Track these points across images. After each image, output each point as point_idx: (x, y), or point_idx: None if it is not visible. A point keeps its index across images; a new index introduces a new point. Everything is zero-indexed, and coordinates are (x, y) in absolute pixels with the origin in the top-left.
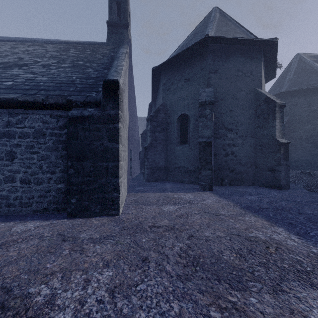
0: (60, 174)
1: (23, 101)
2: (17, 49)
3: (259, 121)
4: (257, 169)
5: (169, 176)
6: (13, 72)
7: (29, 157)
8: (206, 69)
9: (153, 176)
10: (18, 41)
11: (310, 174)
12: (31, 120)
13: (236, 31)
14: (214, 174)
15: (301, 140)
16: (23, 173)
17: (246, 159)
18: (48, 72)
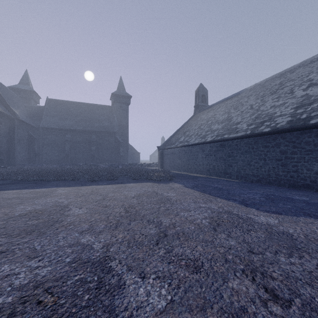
0: None
1: None
2: None
3: None
4: None
5: None
6: None
7: None
8: None
9: None
10: None
11: None
12: None
13: None
14: None
15: None
16: None
17: None
18: None
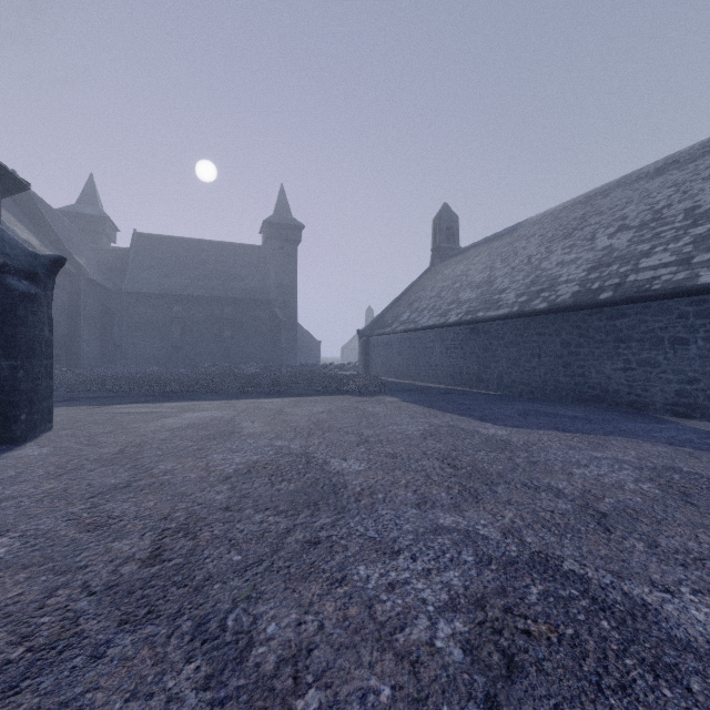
0: None
1: None
2: None
3: None
4: None
5: None
6: None
7: None
8: None
9: None
10: None
11: None
12: None
13: None
14: None
15: None
16: None
17: None
18: None
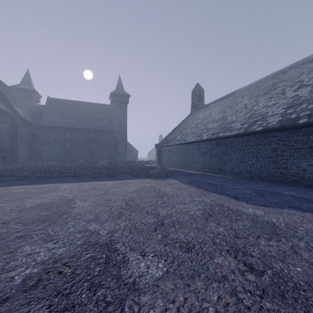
0: None
1: None
2: None
3: None
4: None
5: None
6: None
7: None
8: None
9: None
10: None
11: None
12: None
13: None
14: None
15: None
16: None
17: None
18: None
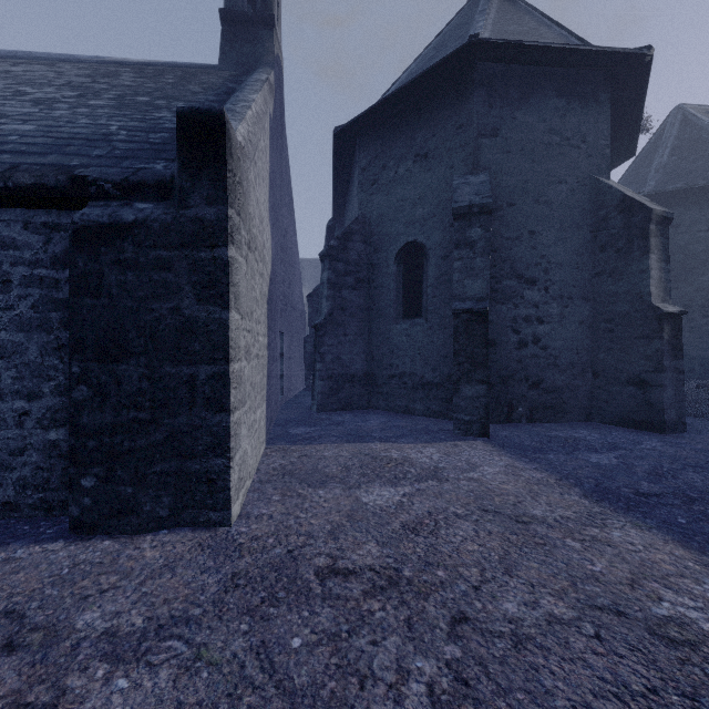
0: (54, 400)
1: None
2: None
3: (604, 260)
4: (597, 380)
5: (376, 398)
6: None
7: None
8: (471, 128)
9: (337, 398)
10: None
11: None
12: None
13: (545, 33)
14: (492, 392)
15: (690, 309)
16: None
17: (570, 356)
18: (44, 114)
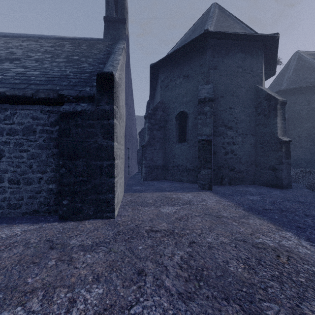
0: (51, 174)
1: (11, 95)
2: (10, 44)
3: (260, 119)
4: (257, 167)
5: (167, 175)
6: (4, 66)
7: (18, 156)
8: (206, 66)
9: (151, 175)
10: (12, 37)
11: (311, 172)
12: (20, 116)
13: (236, 26)
14: (214, 173)
15: (300, 138)
16: (12, 173)
17: (246, 158)
18: (41, 66)
